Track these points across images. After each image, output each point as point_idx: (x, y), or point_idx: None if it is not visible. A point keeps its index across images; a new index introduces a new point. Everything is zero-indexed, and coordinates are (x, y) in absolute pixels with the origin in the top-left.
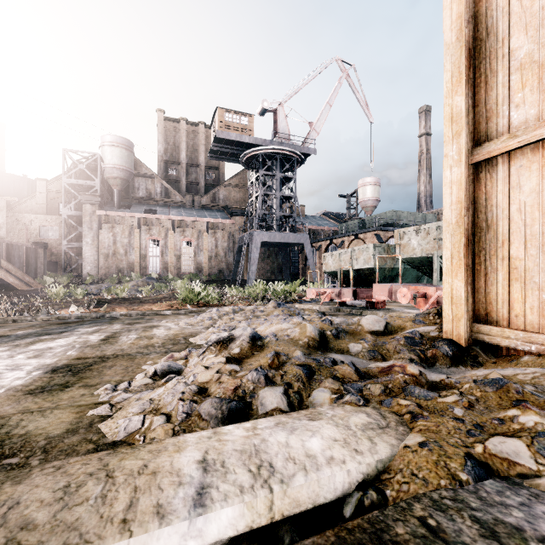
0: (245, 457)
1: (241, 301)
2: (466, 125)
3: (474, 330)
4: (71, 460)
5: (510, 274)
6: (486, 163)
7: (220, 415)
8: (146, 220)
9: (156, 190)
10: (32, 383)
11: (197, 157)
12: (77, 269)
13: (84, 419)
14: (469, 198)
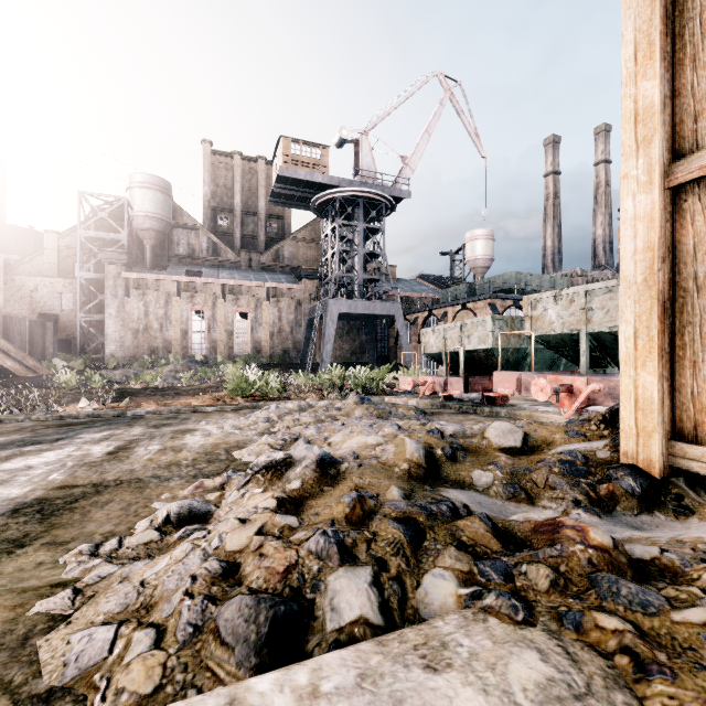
0: None
1: (311, 392)
2: (661, 126)
3: (674, 453)
4: None
5: None
6: (695, 186)
7: (253, 635)
8: (187, 285)
9: (201, 245)
10: None
11: (256, 202)
12: (98, 349)
13: (19, 624)
14: (665, 243)
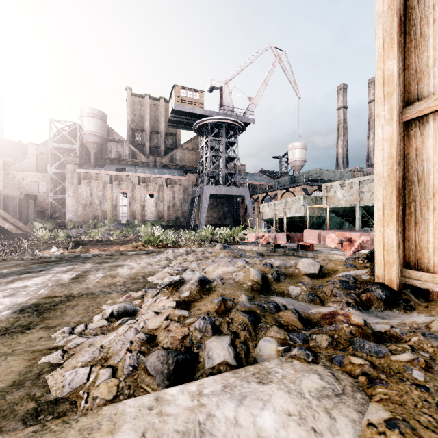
0: None
1: (193, 242)
2: (397, 86)
3: (405, 275)
4: None
5: None
6: (417, 121)
7: (165, 370)
8: (116, 177)
9: (125, 152)
10: None
11: (158, 125)
12: (61, 216)
13: (34, 368)
14: (400, 154)
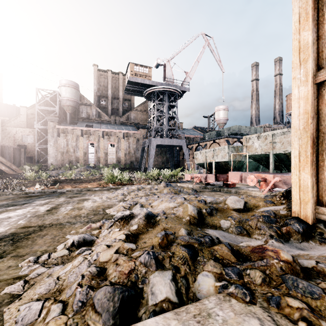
0: None
1: (143, 181)
2: (312, 53)
3: (318, 212)
4: None
5: None
6: None
7: (111, 307)
8: (86, 131)
9: (92, 113)
10: None
11: (118, 93)
12: (45, 161)
13: None
14: (314, 110)
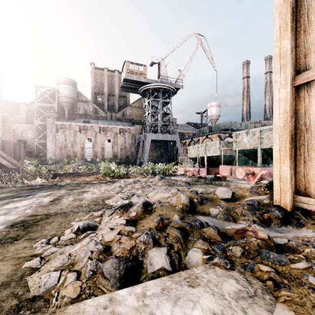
0: None
1: (139, 174)
2: (290, 60)
3: (296, 200)
4: None
5: None
6: (305, 86)
7: (117, 274)
8: (83, 127)
9: (90, 109)
10: None
11: (114, 90)
12: (44, 155)
13: (18, 271)
14: (292, 110)
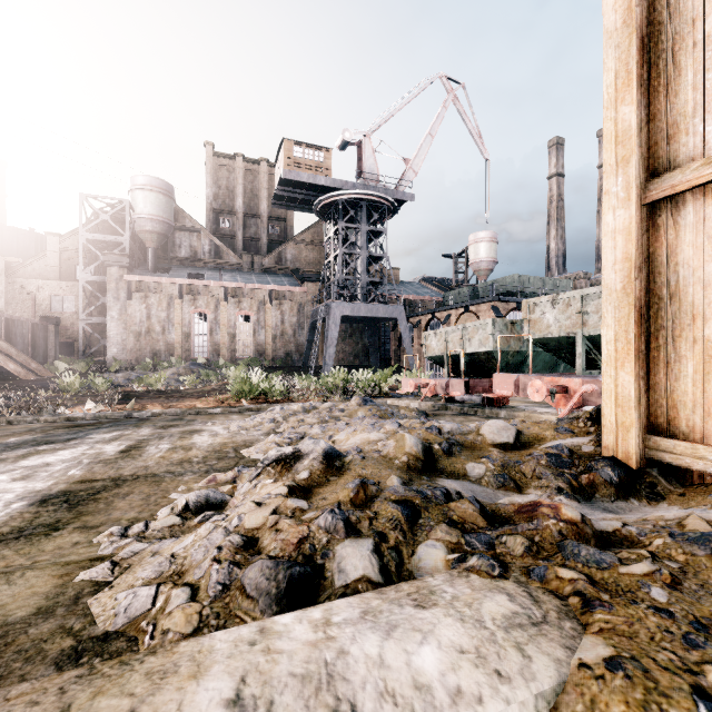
0: (309, 691)
1: (314, 394)
2: (637, 147)
3: (650, 446)
4: (12, 690)
5: (705, 365)
6: (668, 203)
7: (274, 589)
8: (189, 288)
9: (203, 248)
10: (7, 523)
11: (258, 204)
12: (100, 352)
13: (69, 588)
14: (642, 254)
